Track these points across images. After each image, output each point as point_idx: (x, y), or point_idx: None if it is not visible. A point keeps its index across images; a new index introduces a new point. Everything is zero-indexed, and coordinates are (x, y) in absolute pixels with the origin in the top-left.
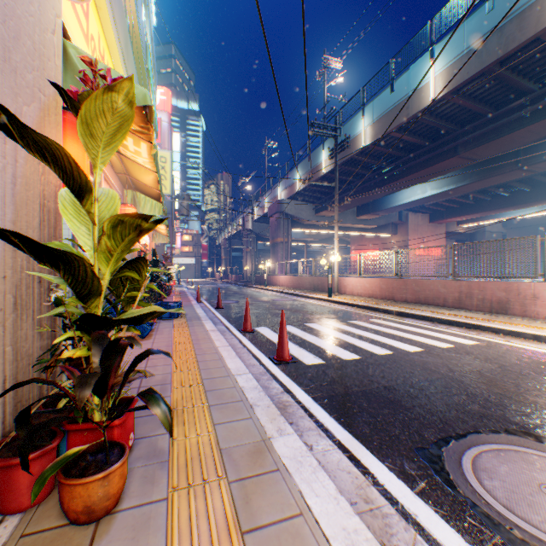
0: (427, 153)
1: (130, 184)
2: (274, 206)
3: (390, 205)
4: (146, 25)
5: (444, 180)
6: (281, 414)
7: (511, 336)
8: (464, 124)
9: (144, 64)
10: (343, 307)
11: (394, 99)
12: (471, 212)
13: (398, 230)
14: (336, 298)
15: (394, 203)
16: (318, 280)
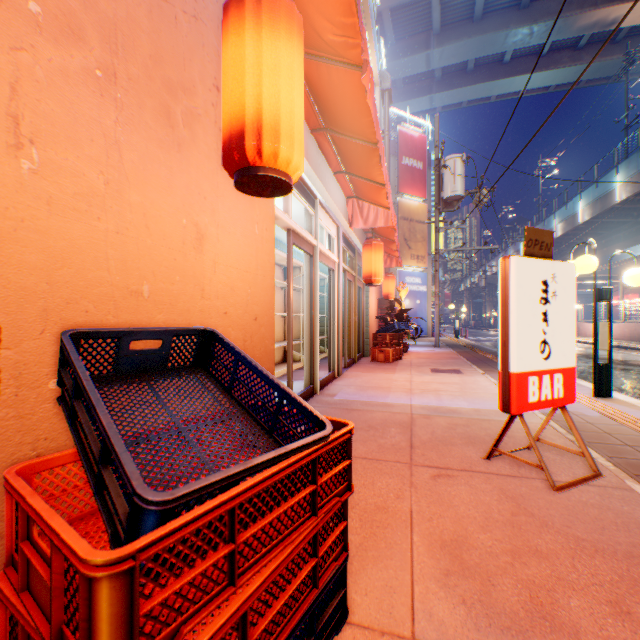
0: (606, 237)
1: None
2: None
3: (617, 259)
4: None
5: None
6: None
7: None
8: (622, 222)
9: None
10: None
11: (566, 214)
12: None
13: None
14: None
15: (620, 258)
16: None
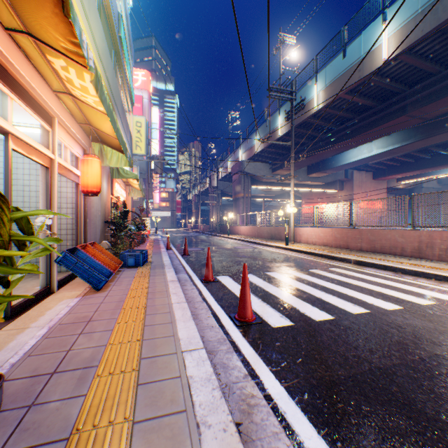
0: (376, 114)
1: (95, 137)
2: (236, 166)
3: (338, 163)
4: None
5: (389, 140)
6: None
7: None
8: (413, 84)
9: (116, 30)
10: (300, 255)
11: (346, 63)
12: (411, 169)
13: (344, 186)
14: (293, 246)
15: (342, 162)
16: (275, 229)
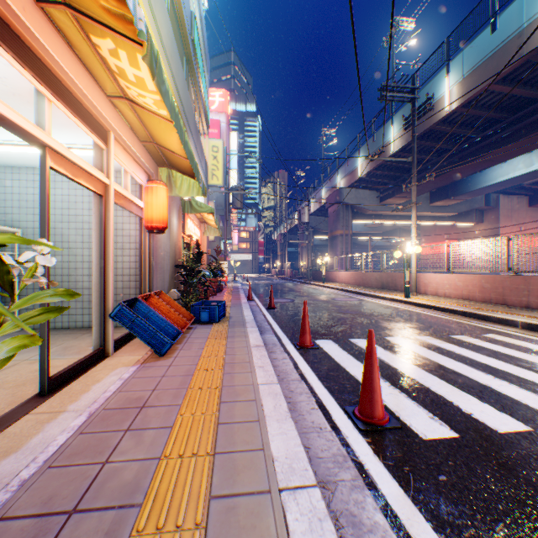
0: None
1: (162, 159)
2: (332, 196)
3: (476, 186)
4: None
5: None
6: None
7: None
8: None
9: (187, 32)
10: (429, 312)
11: (497, 40)
12: None
13: (484, 217)
14: (415, 299)
15: (483, 183)
16: (387, 276)
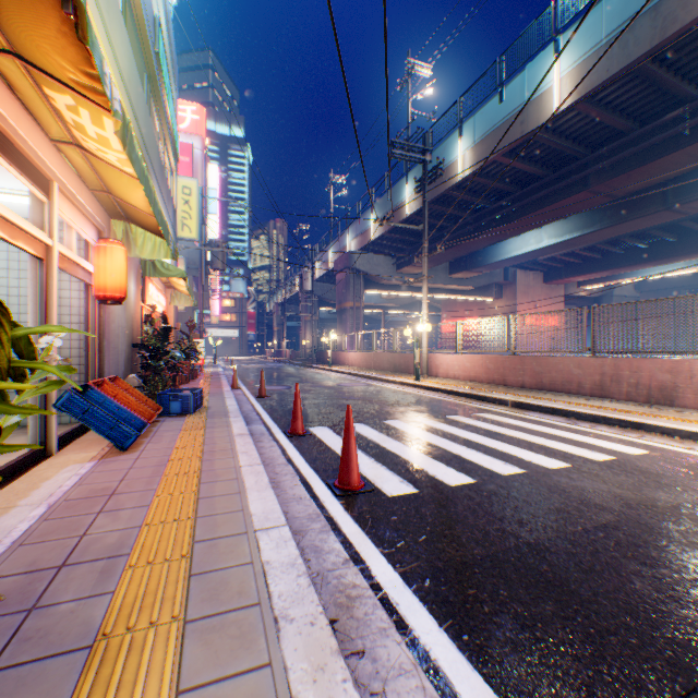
0: (547, 188)
1: (118, 211)
2: (341, 259)
3: (494, 259)
4: None
5: (565, 225)
6: (338, 649)
7: (693, 441)
8: (597, 146)
9: (150, 43)
10: (436, 395)
11: (504, 111)
12: (597, 269)
13: (503, 293)
14: (426, 382)
15: (499, 256)
16: (400, 357)
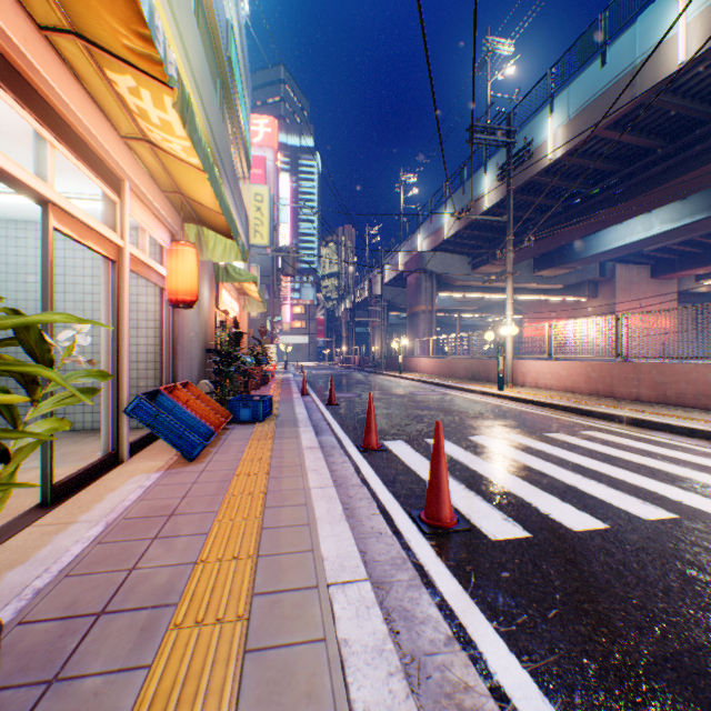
0: (662, 162)
1: (190, 214)
2: (412, 261)
3: (588, 252)
4: (229, 0)
5: (684, 207)
6: None
7: None
8: None
9: (222, 47)
10: (525, 407)
11: (607, 76)
12: None
13: (599, 291)
14: (511, 392)
15: (595, 249)
16: (479, 364)
